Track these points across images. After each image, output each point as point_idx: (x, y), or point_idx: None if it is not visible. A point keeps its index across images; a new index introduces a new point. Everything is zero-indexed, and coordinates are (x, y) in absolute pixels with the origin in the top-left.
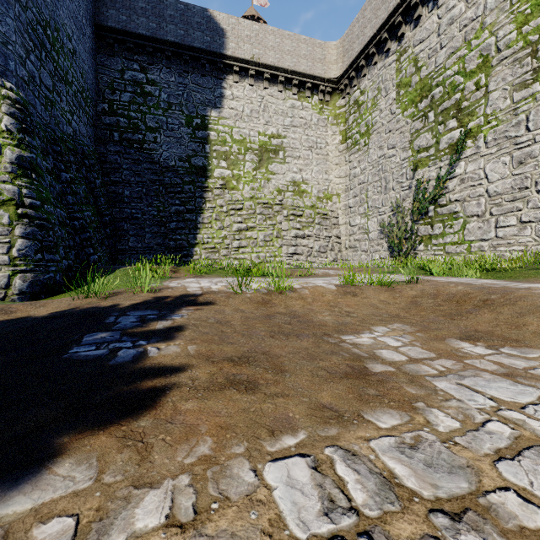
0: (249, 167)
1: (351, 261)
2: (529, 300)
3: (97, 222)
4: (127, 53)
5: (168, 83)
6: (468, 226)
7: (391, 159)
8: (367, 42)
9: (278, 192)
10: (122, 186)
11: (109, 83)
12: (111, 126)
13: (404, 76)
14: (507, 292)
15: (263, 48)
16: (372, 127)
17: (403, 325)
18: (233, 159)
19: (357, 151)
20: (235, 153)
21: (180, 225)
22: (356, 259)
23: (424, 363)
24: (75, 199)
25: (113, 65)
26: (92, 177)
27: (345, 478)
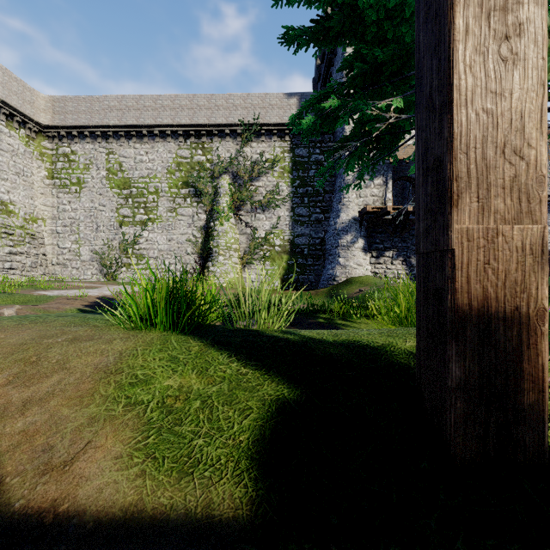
0: None
1: (60, 275)
2: None
3: None
4: None
5: None
6: (150, 262)
7: (102, 212)
8: (83, 125)
9: None
10: None
11: None
12: None
13: (113, 167)
14: None
15: None
16: (84, 184)
17: None
18: None
19: (67, 193)
20: None
21: None
22: (66, 273)
23: None
24: None
25: None
26: None
27: None
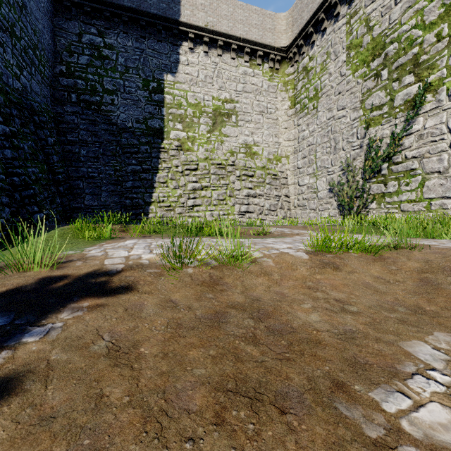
0: (203, 130)
1: (300, 218)
2: None
3: (47, 179)
4: (85, 17)
5: (125, 47)
6: (428, 183)
7: (340, 119)
8: (316, 9)
9: (230, 154)
10: (79, 146)
11: (66, 46)
12: (69, 88)
13: (355, 37)
14: None
15: (217, 16)
16: (321, 91)
17: None
18: (188, 121)
19: (305, 115)
20: (190, 116)
21: (136, 184)
22: (305, 217)
23: None
24: (16, 154)
25: (71, 28)
26: (43, 134)
27: None
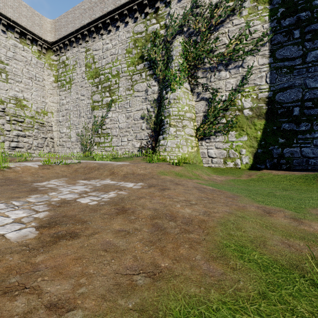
0: None
1: (61, 153)
2: (108, 167)
3: None
4: None
5: None
6: (113, 140)
7: (82, 101)
8: (69, 33)
9: (0, 102)
10: None
11: None
12: None
13: (88, 62)
14: (106, 165)
15: None
16: (73, 81)
17: (66, 178)
18: None
19: (64, 90)
20: None
21: None
22: (64, 152)
23: (61, 186)
24: None
25: None
26: None
27: (15, 203)
